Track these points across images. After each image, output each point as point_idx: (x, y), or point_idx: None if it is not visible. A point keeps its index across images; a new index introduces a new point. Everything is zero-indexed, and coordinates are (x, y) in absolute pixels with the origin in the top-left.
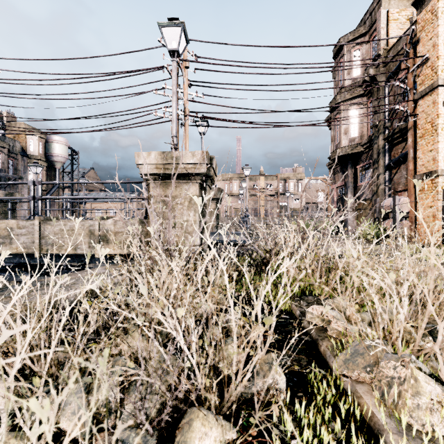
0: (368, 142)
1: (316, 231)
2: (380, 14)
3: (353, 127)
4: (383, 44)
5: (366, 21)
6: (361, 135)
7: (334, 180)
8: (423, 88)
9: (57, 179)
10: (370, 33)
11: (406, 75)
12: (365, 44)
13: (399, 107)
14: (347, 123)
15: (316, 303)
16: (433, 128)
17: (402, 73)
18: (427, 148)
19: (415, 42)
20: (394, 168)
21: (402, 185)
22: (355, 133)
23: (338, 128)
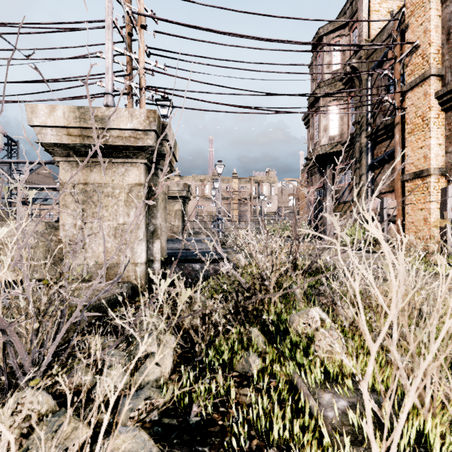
0: (349, 140)
1: None
2: (362, 3)
3: (333, 124)
4: (365, 36)
5: (346, 11)
6: (341, 133)
7: (311, 181)
8: (412, 79)
9: None
10: (351, 25)
11: (392, 66)
12: (346, 36)
13: (388, 98)
14: (326, 119)
15: None
16: (425, 122)
17: (387, 65)
18: (416, 144)
19: (402, 30)
20: (377, 168)
21: (386, 186)
22: (335, 131)
23: (317, 125)
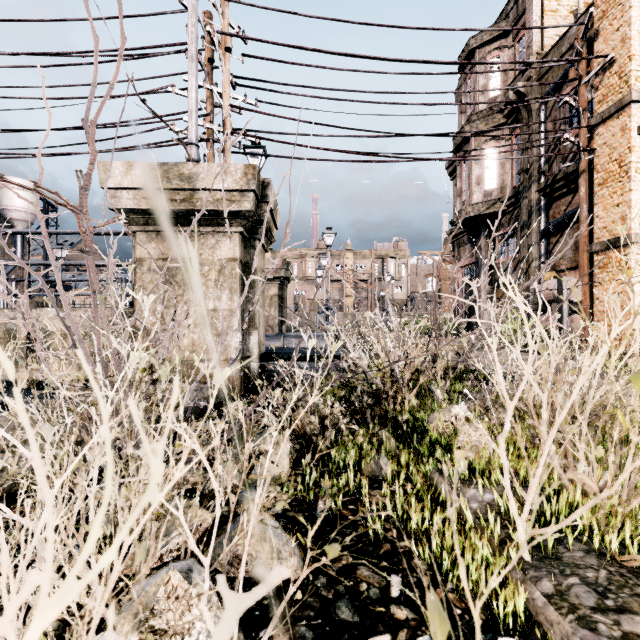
0: (513, 196)
1: (629, 321)
2: (532, 1)
3: (490, 174)
4: (536, 47)
5: (509, 13)
6: (502, 186)
7: (459, 255)
8: (605, 107)
9: (20, 248)
10: (516, 32)
11: (576, 90)
12: (508, 48)
13: (570, 136)
14: (480, 167)
15: (633, 595)
16: (623, 169)
17: (568, 89)
18: (611, 200)
19: (590, 39)
20: (554, 235)
21: (567, 261)
22: (493, 183)
23: (467, 176)
